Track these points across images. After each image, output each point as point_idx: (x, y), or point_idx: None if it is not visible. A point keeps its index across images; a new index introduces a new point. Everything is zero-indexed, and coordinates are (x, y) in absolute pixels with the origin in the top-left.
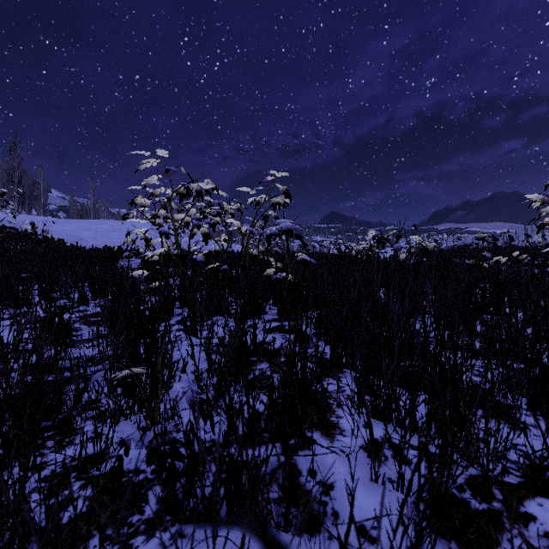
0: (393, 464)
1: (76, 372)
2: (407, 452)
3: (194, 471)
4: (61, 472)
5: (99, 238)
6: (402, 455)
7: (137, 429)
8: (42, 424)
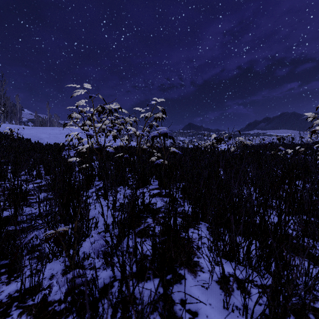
0: (238, 294)
1: (29, 224)
2: (249, 290)
3: (96, 312)
4: (7, 301)
5: (51, 138)
6: (246, 291)
7: (63, 267)
8: (0, 262)
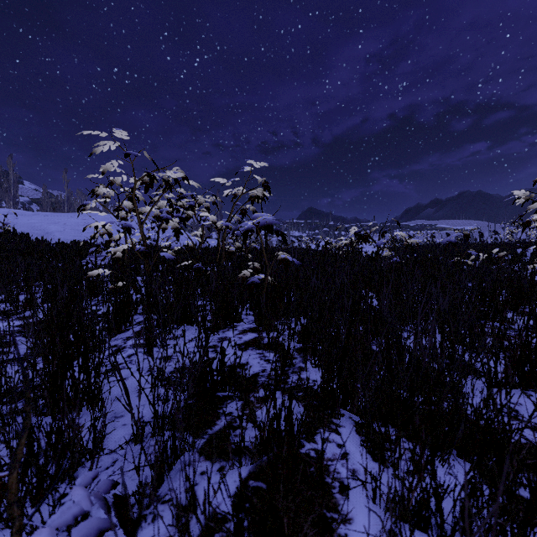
0: None
1: None
2: None
3: None
4: None
5: (67, 232)
6: None
7: None
8: None
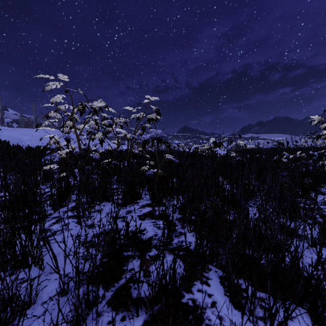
0: None
1: None
2: None
3: None
4: None
5: (33, 141)
6: None
7: None
8: None
